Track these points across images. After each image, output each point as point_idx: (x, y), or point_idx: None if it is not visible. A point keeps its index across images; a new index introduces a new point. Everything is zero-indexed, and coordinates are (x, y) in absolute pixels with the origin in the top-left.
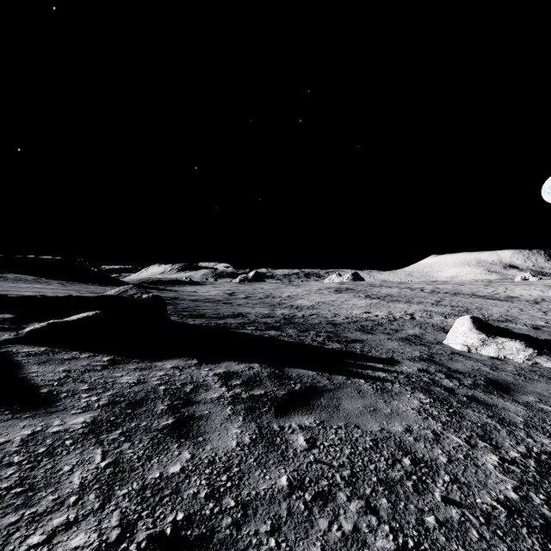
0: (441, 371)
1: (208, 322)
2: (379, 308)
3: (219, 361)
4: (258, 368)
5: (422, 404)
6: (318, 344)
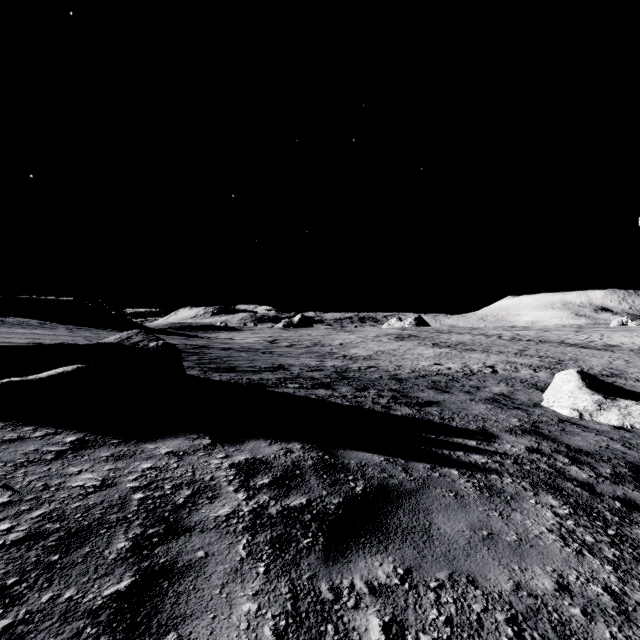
0: (559, 451)
1: (239, 377)
2: (451, 359)
3: (243, 439)
4: (299, 450)
5: (559, 518)
6: (382, 409)
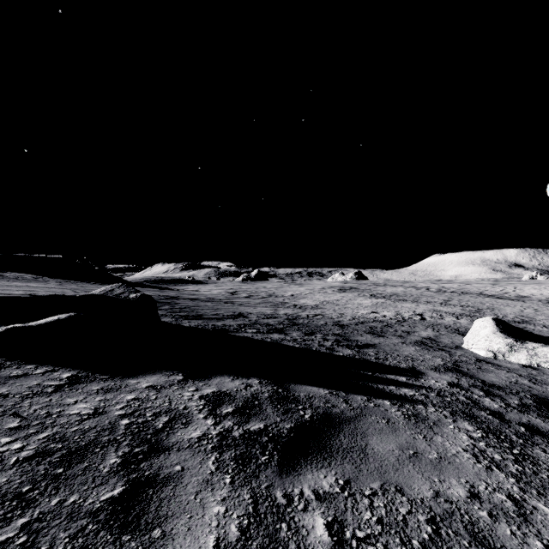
0: (475, 386)
1: (205, 324)
2: (386, 308)
3: (210, 375)
4: (257, 385)
5: (473, 440)
6: (327, 350)
